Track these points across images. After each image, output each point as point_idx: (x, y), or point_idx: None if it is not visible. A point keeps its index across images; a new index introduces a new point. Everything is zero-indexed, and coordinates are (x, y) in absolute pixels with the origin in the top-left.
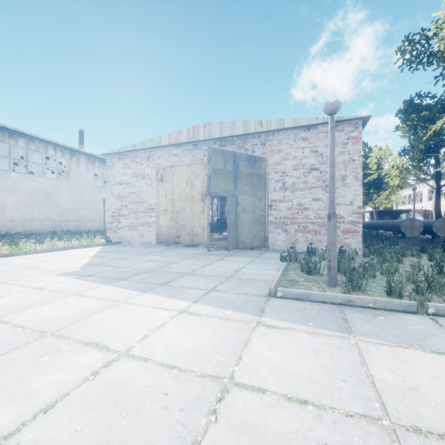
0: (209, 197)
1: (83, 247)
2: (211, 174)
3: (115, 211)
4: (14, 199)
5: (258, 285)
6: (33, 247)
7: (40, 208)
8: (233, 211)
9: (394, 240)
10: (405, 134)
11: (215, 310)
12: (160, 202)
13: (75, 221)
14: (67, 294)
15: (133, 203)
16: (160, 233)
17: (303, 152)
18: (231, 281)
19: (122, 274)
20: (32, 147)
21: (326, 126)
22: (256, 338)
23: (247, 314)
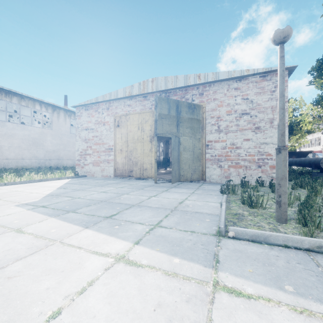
0: (156, 137)
1: (55, 179)
2: (158, 118)
3: (82, 151)
4: (9, 143)
5: (203, 219)
6: (13, 179)
7: (29, 149)
8: (176, 149)
9: (313, 174)
10: (319, 86)
11: (160, 257)
12: (117, 144)
13: (56, 159)
14: (7, 229)
15: (96, 144)
16: (117, 169)
17: (235, 100)
18: (176, 214)
19: (74, 205)
20: (23, 104)
21: (256, 76)
22: (220, 322)
23: (199, 265)
